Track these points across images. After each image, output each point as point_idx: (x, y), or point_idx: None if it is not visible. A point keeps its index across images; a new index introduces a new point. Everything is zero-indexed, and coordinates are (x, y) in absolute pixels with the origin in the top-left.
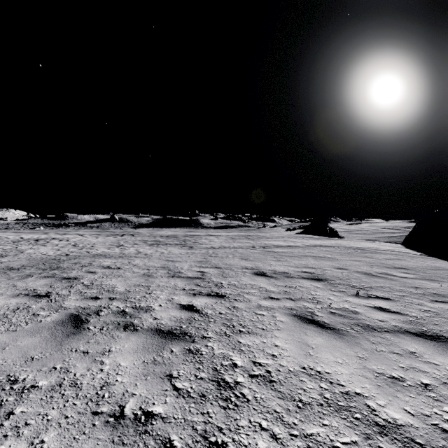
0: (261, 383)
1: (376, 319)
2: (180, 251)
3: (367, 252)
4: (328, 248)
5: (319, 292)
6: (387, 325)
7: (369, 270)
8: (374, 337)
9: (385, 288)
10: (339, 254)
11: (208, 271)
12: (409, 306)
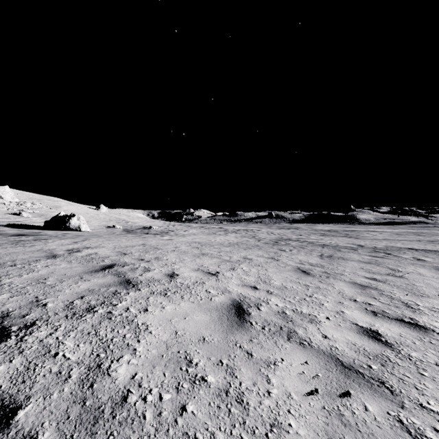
0: (397, 257)
1: None
2: (350, 239)
3: None
4: None
5: None
6: None
7: None
8: None
9: None
10: None
11: (377, 246)
12: None
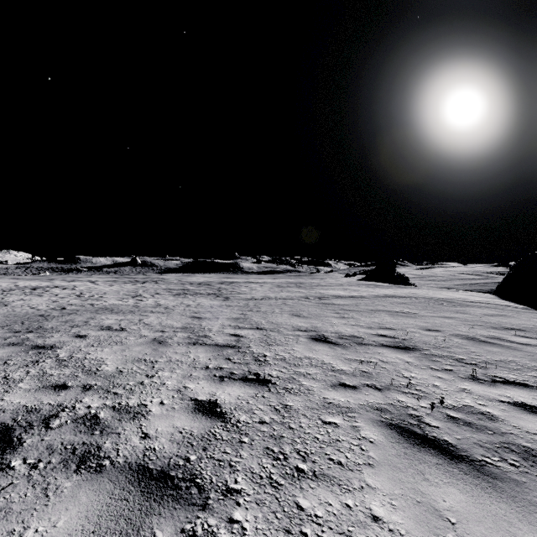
0: None
1: (534, 433)
2: (212, 304)
3: (455, 305)
4: (403, 299)
5: (415, 373)
6: None
7: (471, 332)
8: None
9: (510, 364)
10: (421, 308)
11: (246, 335)
12: None
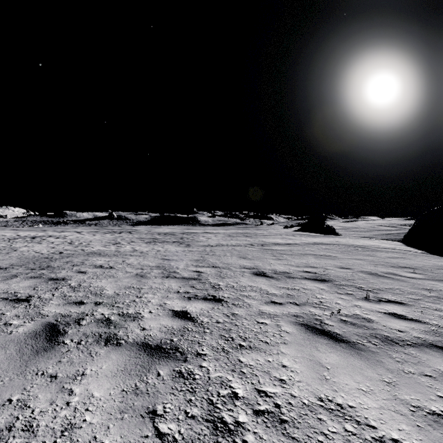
0: (269, 425)
1: (394, 329)
2: (177, 249)
3: (368, 250)
4: (328, 245)
5: (325, 296)
6: (408, 336)
7: (374, 270)
8: (397, 353)
9: (395, 290)
10: (340, 252)
11: (204, 271)
12: (426, 312)
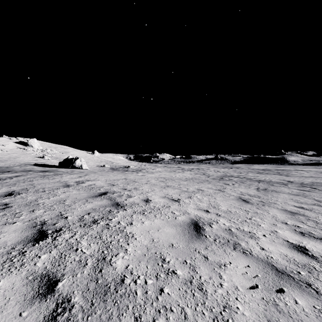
0: None
1: None
2: (281, 177)
3: None
4: None
5: None
6: None
7: None
8: None
9: None
10: None
11: (304, 182)
12: None
